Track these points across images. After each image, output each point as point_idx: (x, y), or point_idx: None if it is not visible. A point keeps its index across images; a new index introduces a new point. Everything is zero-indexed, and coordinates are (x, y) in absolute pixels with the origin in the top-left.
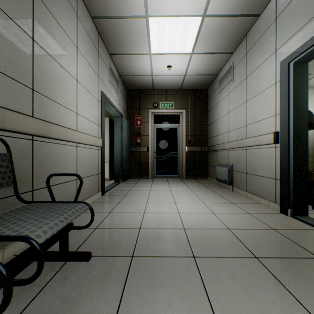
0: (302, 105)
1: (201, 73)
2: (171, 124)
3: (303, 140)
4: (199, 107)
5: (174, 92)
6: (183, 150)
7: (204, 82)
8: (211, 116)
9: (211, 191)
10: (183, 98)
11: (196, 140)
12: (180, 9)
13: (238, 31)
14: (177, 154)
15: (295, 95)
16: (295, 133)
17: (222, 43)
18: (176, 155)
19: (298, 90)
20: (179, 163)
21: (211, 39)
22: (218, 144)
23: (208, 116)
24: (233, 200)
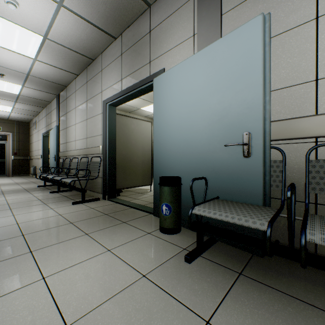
0: (47, 148)
1: (21, 117)
2: (0, 141)
3: (47, 158)
4: (23, 132)
5: (3, 121)
6: (10, 158)
7: (26, 120)
8: (31, 139)
9: (24, 178)
10: (11, 125)
11: (21, 152)
12: (0, 104)
13: (34, 113)
14: (5, 160)
15: (45, 145)
16: (45, 156)
17: (28, 113)
18: (4, 161)
19: (45, 144)
20: (7, 167)
21: (21, 112)
22: (32, 156)
23: (30, 138)
24: (30, 179)
